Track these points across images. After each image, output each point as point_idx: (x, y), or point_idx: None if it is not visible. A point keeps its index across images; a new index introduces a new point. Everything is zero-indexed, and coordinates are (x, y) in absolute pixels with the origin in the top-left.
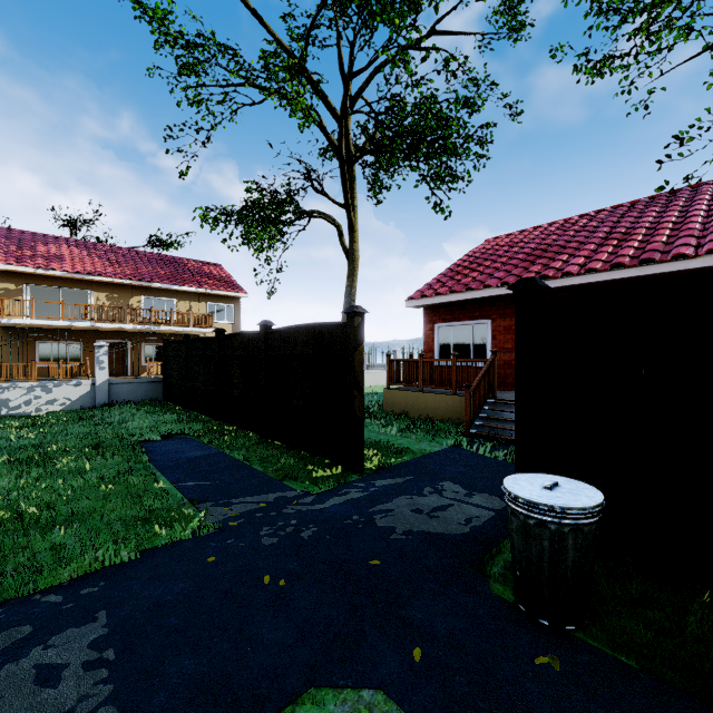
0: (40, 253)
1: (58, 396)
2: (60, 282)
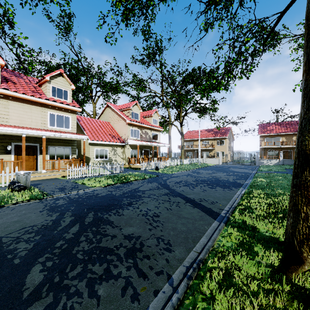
0: (268, 129)
1: (272, 162)
2: (272, 136)
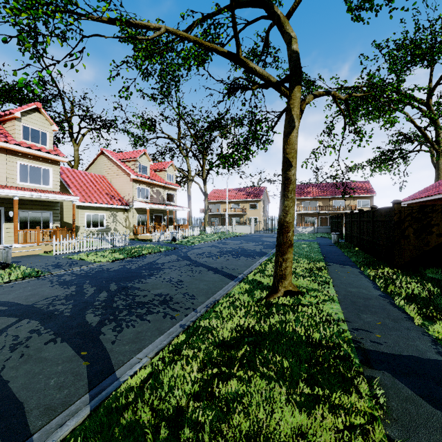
0: (305, 192)
1: (307, 230)
2: (309, 200)
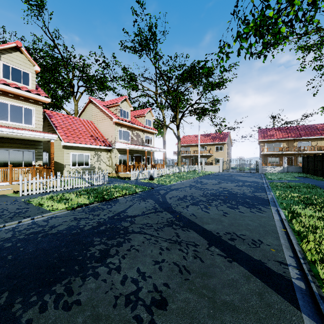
0: (268, 135)
1: (276, 169)
2: (273, 141)
